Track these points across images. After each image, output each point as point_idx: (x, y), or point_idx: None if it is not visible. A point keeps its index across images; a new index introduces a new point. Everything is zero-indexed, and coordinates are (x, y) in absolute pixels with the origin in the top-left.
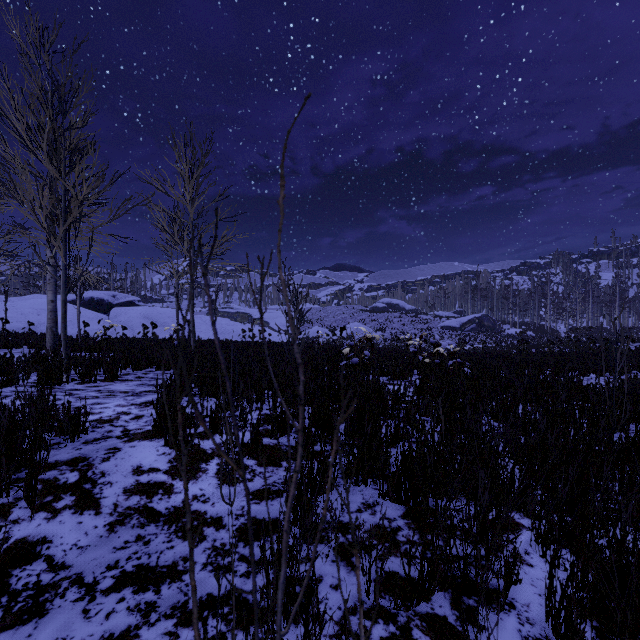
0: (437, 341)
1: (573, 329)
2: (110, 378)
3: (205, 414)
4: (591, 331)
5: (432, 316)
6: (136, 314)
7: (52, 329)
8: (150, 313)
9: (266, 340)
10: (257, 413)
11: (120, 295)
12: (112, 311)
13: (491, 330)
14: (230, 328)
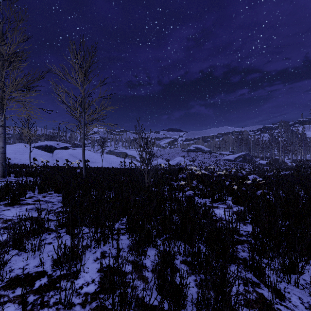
0: (222, 167)
1: (293, 160)
2: (12, 203)
3: (42, 269)
4: (307, 162)
5: (218, 154)
6: (66, 153)
7: (2, 164)
8: (73, 153)
9: (133, 167)
10: (98, 266)
11: (61, 143)
12: (54, 152)
13: (250, 161)
14: (114, 160)
